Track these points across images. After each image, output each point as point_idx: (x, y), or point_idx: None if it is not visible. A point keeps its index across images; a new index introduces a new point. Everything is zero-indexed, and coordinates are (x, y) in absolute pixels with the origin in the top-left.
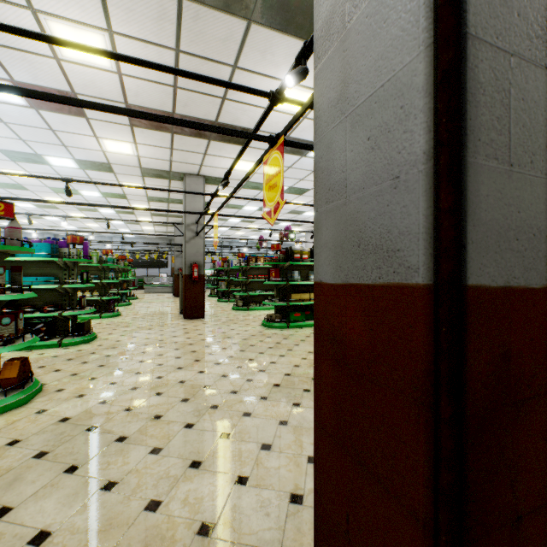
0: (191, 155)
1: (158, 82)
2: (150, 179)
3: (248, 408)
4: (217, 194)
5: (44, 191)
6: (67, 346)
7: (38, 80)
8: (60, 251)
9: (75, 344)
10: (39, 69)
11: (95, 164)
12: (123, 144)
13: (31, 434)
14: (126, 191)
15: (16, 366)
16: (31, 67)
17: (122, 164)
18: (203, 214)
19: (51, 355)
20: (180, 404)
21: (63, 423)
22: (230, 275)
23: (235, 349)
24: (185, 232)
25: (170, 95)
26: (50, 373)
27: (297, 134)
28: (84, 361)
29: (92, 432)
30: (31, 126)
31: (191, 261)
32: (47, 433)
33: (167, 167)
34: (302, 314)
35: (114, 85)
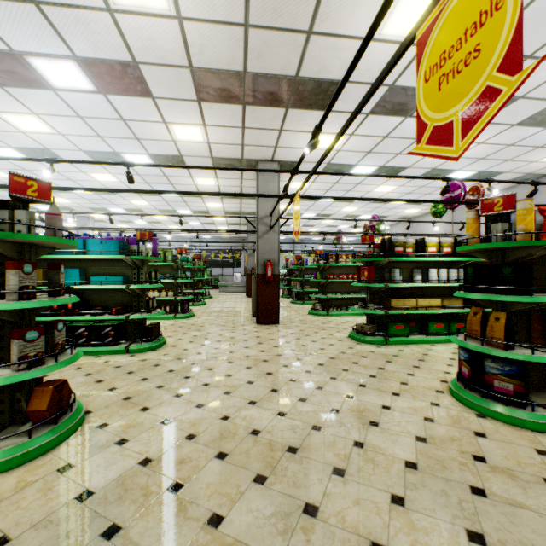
0: (264, 133)
1: (225, 22)
2: (222, 172)
3: (375, 530)
4: (298, 170)
5: (129, 194)
6: (134, 353)
7: (97, 51)
8: (129, 249)
9: (142, 351)
10: (96, 33)
11: (168, 158)
12: (192, 129)
13: (28, 525)
14: (200, 188)
15: (47, 394)
16: (87, 31)
17: (193, 155)
18: (281, 196)
19: (115, 365)
20: (253, 490)
21: (79, 505)
22: (304, 275)
23: (323, 374)
24: (257, 227)
25: (240, 42)
26: (103, 393)
27: (407, 79)
28: (143, 376)
29: (110, 542)
30: (104, 119)
31: (264, 259)
32: (49, 529)
33: (239, 153)
34: (406, 327)
35: (174, 39)
